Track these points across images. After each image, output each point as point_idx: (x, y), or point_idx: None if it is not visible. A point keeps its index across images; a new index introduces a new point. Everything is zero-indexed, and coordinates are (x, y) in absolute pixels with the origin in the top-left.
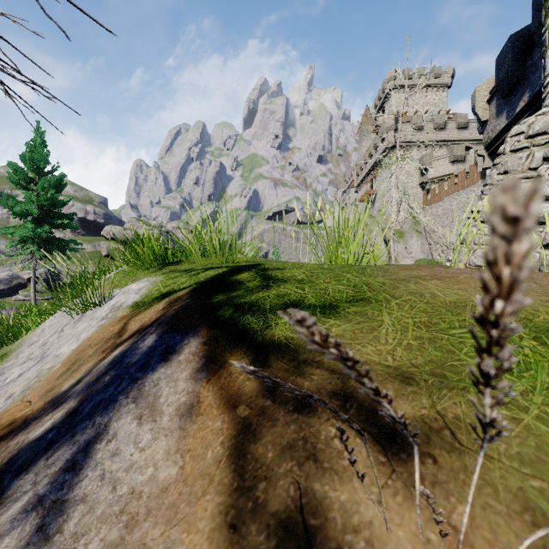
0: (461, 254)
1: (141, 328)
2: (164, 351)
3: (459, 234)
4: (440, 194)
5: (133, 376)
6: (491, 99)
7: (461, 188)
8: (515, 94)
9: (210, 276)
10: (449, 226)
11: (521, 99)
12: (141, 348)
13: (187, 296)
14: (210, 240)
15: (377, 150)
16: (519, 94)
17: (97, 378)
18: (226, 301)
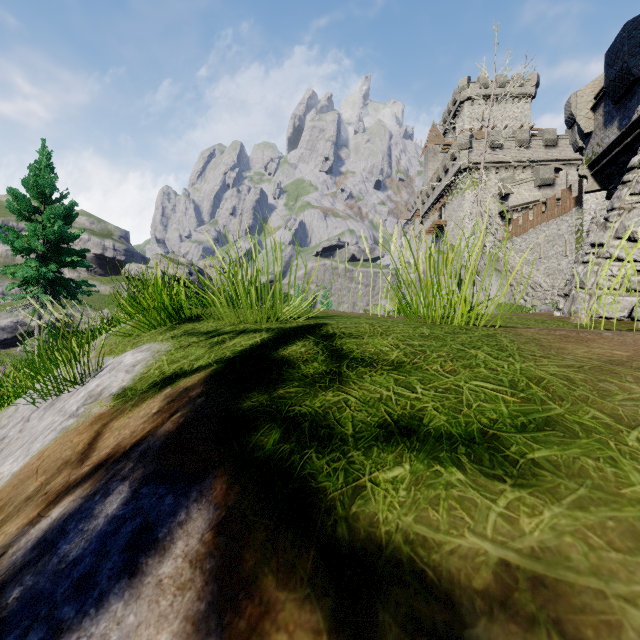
0: (578, 301)
1: (112, 455)
2: (134, 537)
3: (573, 275)
4: (524, 225)
5: (56, 611)
6: (597, 106)
7: (551, 217)
8: (631, 98)
9: (241, 348)
10: (536, 263)
11: (639, 104)
12: (95, 517)
13: (199, 389)
14: (243, 288)
15: (446, 173)
16: (636, 97)
17: (0, 585)
18: (267, 409)
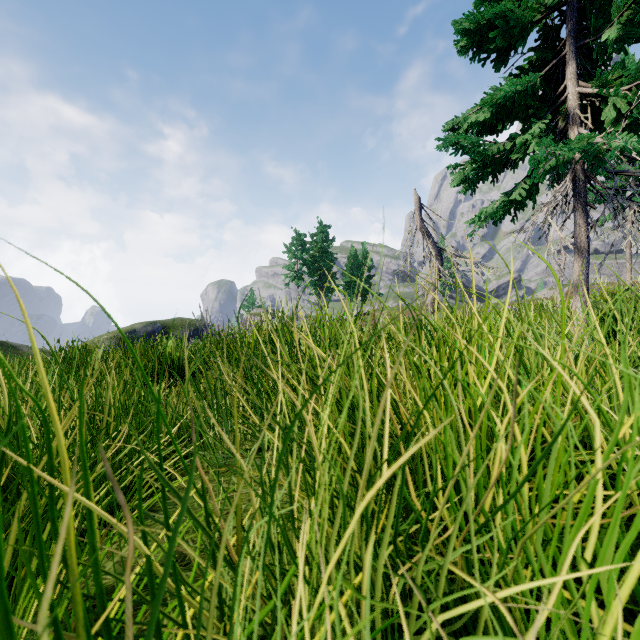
0: None
1: None
2: None
3: None
4: None
5: None
6: None
7: None
8: None
9: None
10: None
11: None
12: None
13: None
14: None
15: None
16: None
17: None
18: None
